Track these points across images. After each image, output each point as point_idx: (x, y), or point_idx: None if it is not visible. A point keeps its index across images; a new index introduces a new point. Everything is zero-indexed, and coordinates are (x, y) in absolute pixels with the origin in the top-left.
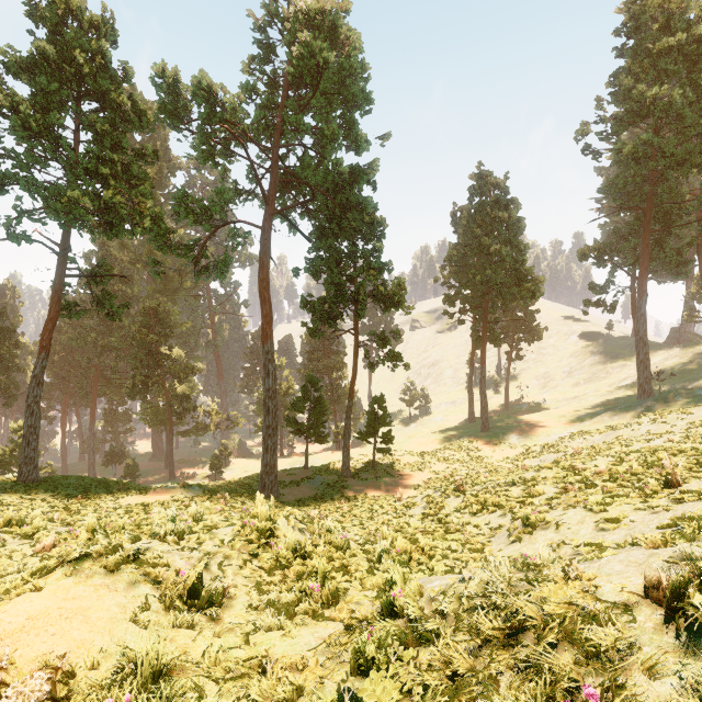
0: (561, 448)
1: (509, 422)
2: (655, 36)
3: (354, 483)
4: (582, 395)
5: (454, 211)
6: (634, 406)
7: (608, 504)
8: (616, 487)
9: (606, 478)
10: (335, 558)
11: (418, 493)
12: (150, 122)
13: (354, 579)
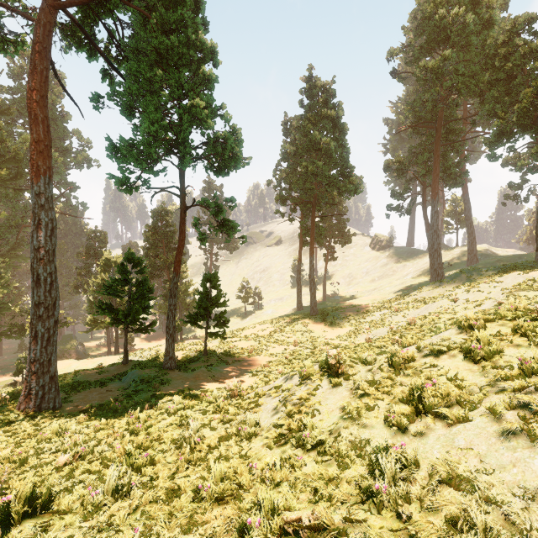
0: (385, 323)
1: (332, 307)
2: None
3: (178, 375)
4: (380, 287)
5: (285, 119)
6: (436, 285)
7: None
8: None
9: None
10: None
11: (258, 380)
12: None
13: None
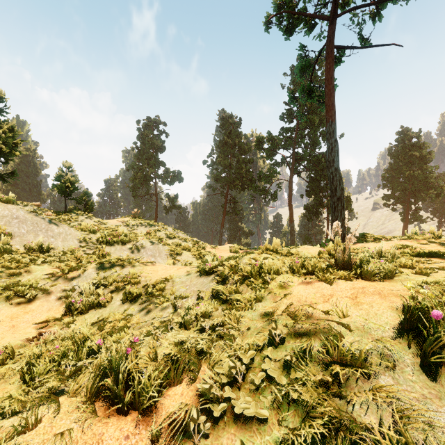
0: None
1: None
2: None
3: None
4: None
5: (390, 148)
6: None
7: None
8: None
9: None
10: None
11: None
12: (251, 149)
13: None
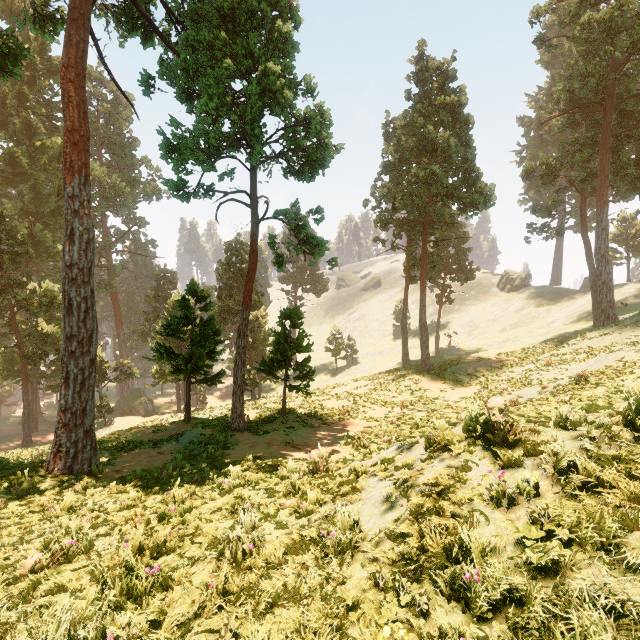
0: (532, 381)
1: (451, 361)
2: None
3: (246, 438)
4: (514, 338)
5: (387, 120)
6: (608, 330)
7: None
8: None
9: None
10: None
11: (353, 450)
12: None
13: None
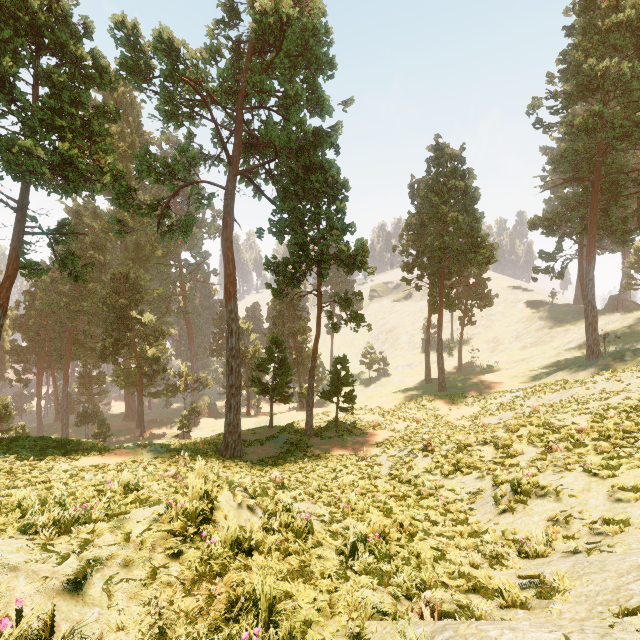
0: (516, 406)
1: (464, 383)
2: (603, 14)
3: (318, 441)
4: (530, 357)
5: (412, 183)
6: (585, 366)
7: (615, 467)
8: (612, 447)
9: (594, 437)
10: (292, 552)
11: (381, 451)
12: (113, 80)
13: (319, 591)
